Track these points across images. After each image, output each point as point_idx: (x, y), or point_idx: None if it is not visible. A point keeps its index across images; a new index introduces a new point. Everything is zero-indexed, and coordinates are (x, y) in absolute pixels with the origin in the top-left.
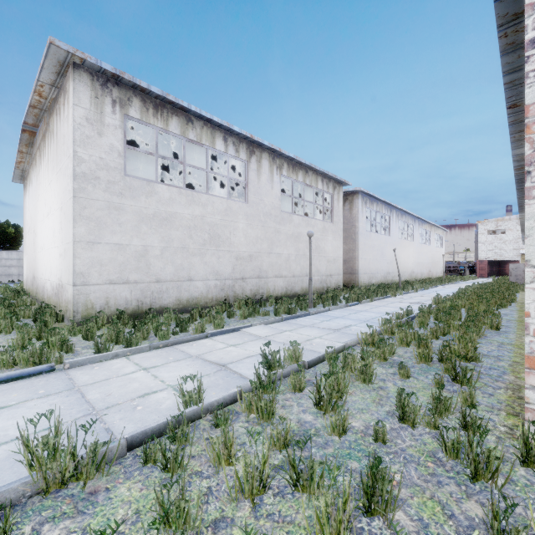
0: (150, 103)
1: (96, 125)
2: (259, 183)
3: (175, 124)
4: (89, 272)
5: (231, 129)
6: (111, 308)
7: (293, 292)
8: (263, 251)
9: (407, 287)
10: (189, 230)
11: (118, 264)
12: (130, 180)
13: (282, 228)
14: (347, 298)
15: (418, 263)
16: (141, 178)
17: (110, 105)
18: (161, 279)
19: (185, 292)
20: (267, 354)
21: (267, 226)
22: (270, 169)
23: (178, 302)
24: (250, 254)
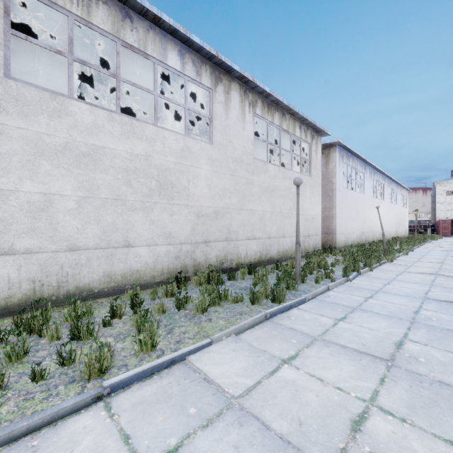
0: None
1: None
2: (227, 120)
3: (103, 16)
4: None
5: (190, 40)
6: None
7: (269, 256)
8: (233, 206)
9: (395, 250)
10: (126, 174)
11: None
12: (18, 86)
13: (256, 179)
14: (345, 268)
15: (387, 222)
16: (41, 87)
17: None
18: (78, 246)
19: (119, 263)
20: None
21: (238, 176)
22: (241, 104)
23: (108, 278)
24: (215, 210)
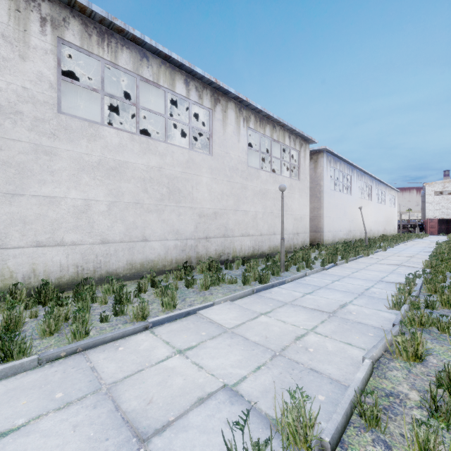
0: (94, 28)
1: (17, 46)
2: (225, 134)
3: (126, 59)
4: (7, 231)
5: (194, 71)
6: (39, 276)
7: (261, 251)
8: (229, 208)
9: (375, 246)
10: (143, 182)
11: (49, 222)
12: (66, 118)
13: (249, 184)
14: (322, 259)
15: (375, 222)
16: (82, 118)
17: (38, 23)
18: (108, 240)
19: (138, 254)
20: (237, 381)
21: (234, 182)
22: (236, 120)
23: (130, 266)
24: (215, 211)
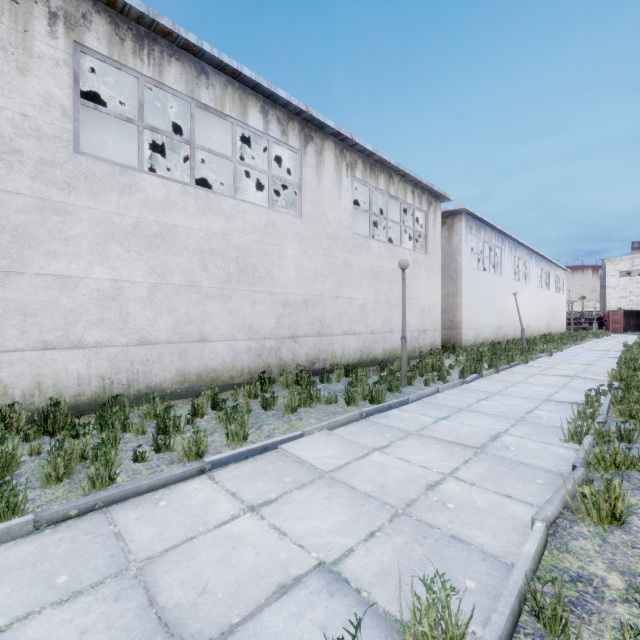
0: (128, 30)
1: (14, 53)
2: (320, 187)
3: (176, 75)
4: None
5: (274, 95)
6: (47, 393)
7: (372, 356)
8: (326, 293)
9: (536, 349)
10: (201, 256)
11: (61, 313)
12: (88, 161)
13: (355, 259)
14: (462, 368)
15: (535, 314)
16: (110, 161)
17: (45, 21)
18: (149, 339)
19: (193, 360)
20: (339, 556)
21: (333, 256)
22: (336, 167)
23: (181, 378)
24: (305, 298)
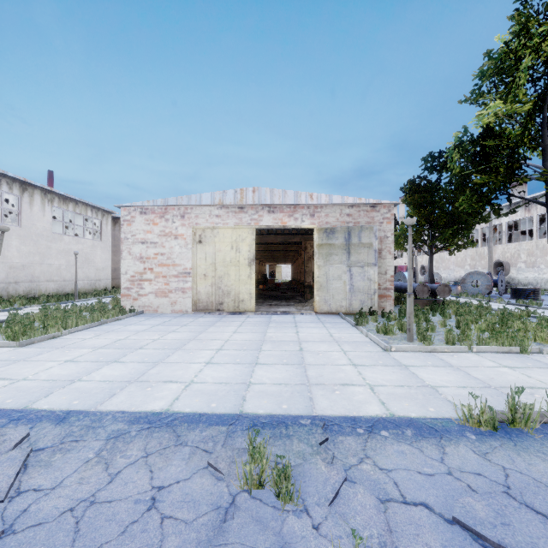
0: None
1: None
2: (32, 212)
3: None
4: None
5: (6, 174)
6: None
7: (64, 292)
8: (36, 262)
9: None
10: None
11: None
12: None
13: (54, 245)
14: (105, 293)
15: None
16: None
17: None
18: None
19: None
20: None
21: (40, 244)
22: (42, 201)
23: None
24: (23, 264)
